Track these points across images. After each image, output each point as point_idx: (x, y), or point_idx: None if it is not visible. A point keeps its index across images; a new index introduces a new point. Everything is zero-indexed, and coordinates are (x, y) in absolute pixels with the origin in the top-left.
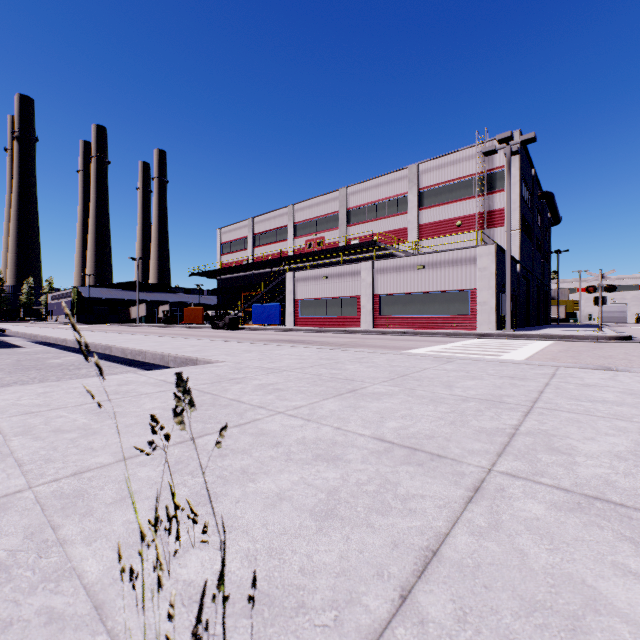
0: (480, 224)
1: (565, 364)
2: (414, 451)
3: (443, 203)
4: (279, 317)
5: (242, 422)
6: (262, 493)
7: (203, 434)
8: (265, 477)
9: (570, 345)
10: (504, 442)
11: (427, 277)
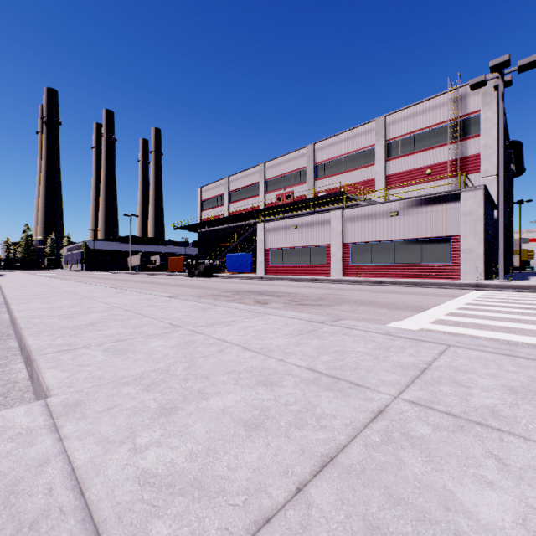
0: (452, 171)
1: None
2: None
3: (412, 153)
4: (251, 265)
5: None
6: None
7: None
8: None
9: None
10: None
11: (402, 224)
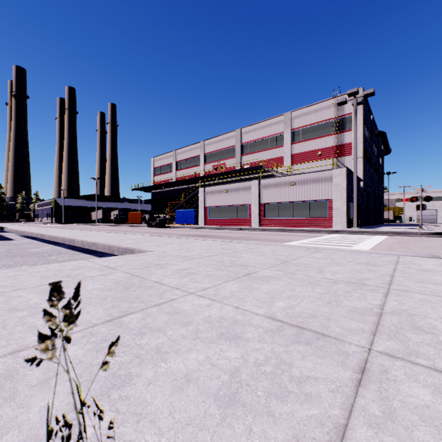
0: (334, 154)
1: (404, 253)
2: (301, 330)
3: (308, 139)
4: (194, 219)
5: (161, 302)
6: (172, 374)
7: (128, 313)
8: (175, 356)
9: (400, 239)
10: (375, 321)
11: (297, 191)
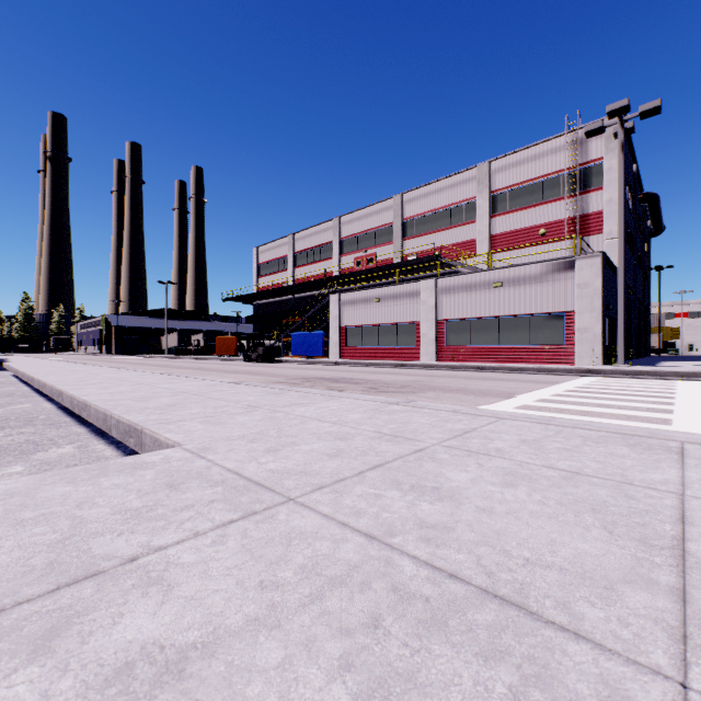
0: (570, 232)
1: None
2: None
3: (522, 208)
4: (322, 348)
5: None
6: None
7: None
8: None
9: None
10: None
11: (507, 297)
